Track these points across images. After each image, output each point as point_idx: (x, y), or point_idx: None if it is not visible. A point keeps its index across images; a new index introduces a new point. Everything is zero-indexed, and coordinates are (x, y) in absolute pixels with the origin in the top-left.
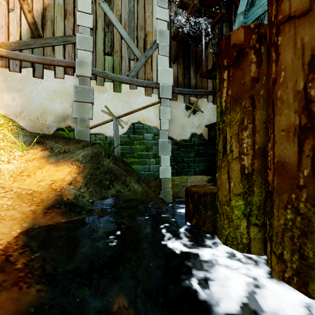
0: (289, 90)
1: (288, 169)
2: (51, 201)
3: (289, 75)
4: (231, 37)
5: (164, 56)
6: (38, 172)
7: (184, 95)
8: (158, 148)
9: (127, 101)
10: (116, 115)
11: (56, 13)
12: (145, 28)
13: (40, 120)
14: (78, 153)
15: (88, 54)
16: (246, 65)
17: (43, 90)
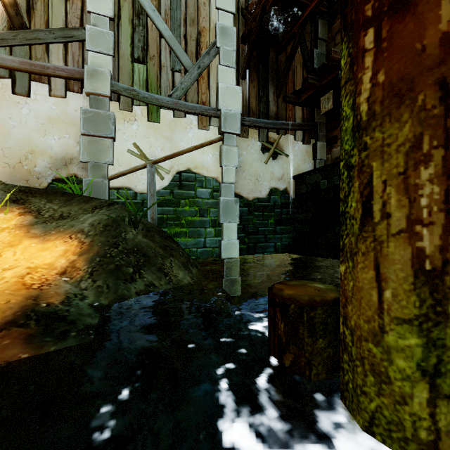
0: None
1: None
2: (12, 310)
3: None
4: None
5: (228, 68)
6: (7, 252)
7: (260, 129)
8: (219, 212)
9: (170, 137)
10: (152, 158)
11: None
12: (198, 23)
13: (24, 165)
14: (84, 220)
15: (105, 59)
16: (428, 4)
17: (29, 115)
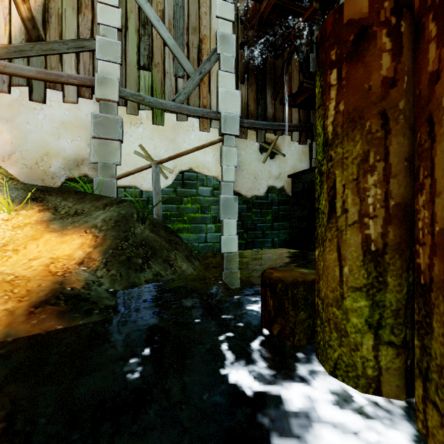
0: None
1: None
2: (44, 292)
3: None
4: (343, 8)
5: (227, 73)
6: (31, 245)
7: (258, 131)
8: (219, 209)
9: (173, 139)
10: (157, 159)
11: (65, 4)
12: (200, 31)
13: (40, 166)
14: (97, 216)
15: (114, 67)
16: (373, 56)
17: (44, 120)
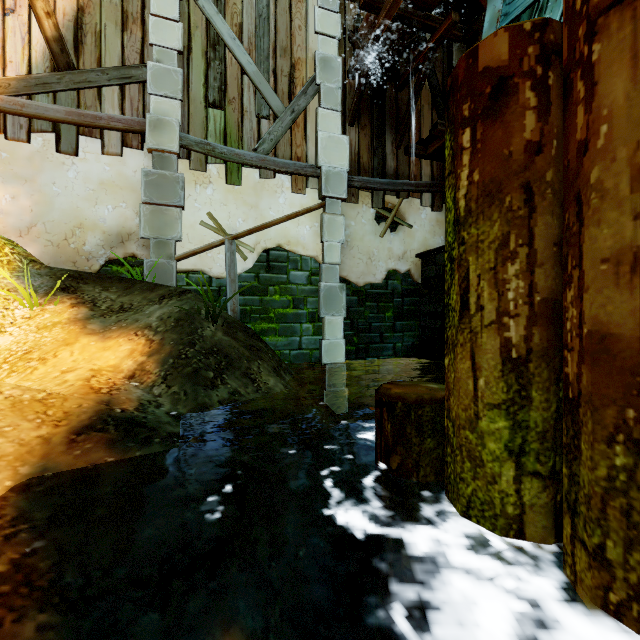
0: (619, 166)
1: (618, 351)
2: (86, 415)
3: (620, 131)
4: (478, 52)
5: (330, 111)
6: (63, 352)
7: (373, 192)
8: (319, 302)
9: (255, 204)
10: (232, 232)
11: (105, 18)
12: (292, 53)
13: (71, 243)
14: (151, 312)
15: (172, 105)
16: (515, 114)
17: (77, 179)
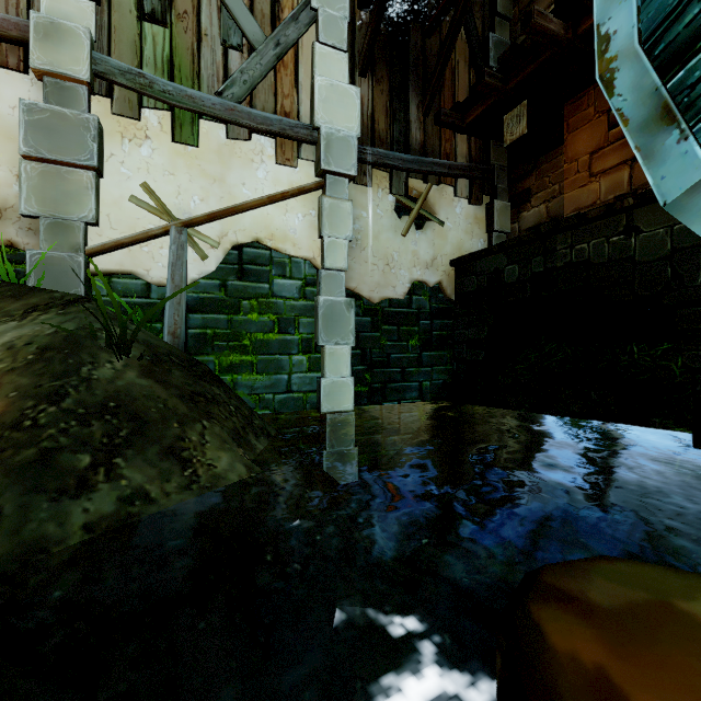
0: None
1: None
2: None
3: None
4: None
5: (333, 50)
6: None
7: (393, 172)
8: (317, 324)
9: (219, 176)
10: (183, 217)
11: None
12: None
13: None
14: None
15: (80, 7)
16: None
17: None
